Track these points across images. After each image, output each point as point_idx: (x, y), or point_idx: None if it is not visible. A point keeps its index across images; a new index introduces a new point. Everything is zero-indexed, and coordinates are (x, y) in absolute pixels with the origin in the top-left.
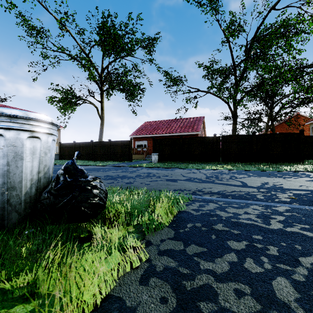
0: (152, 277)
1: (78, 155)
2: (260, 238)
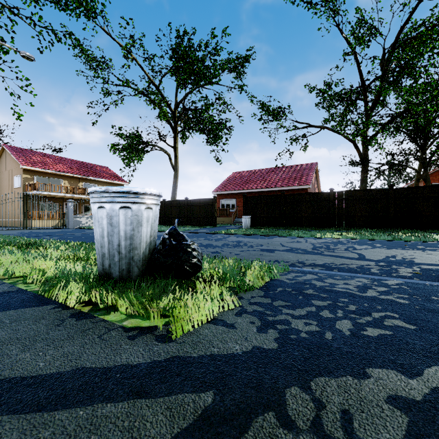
0: (244, 314)
1: (178, 222)
2: (345, 300)
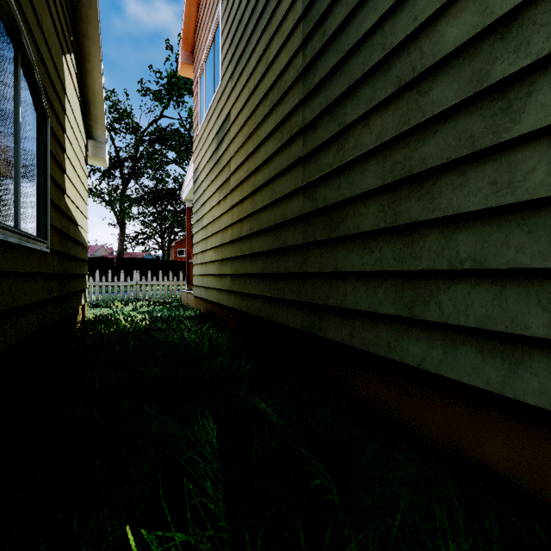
0: None
1: None
2: None
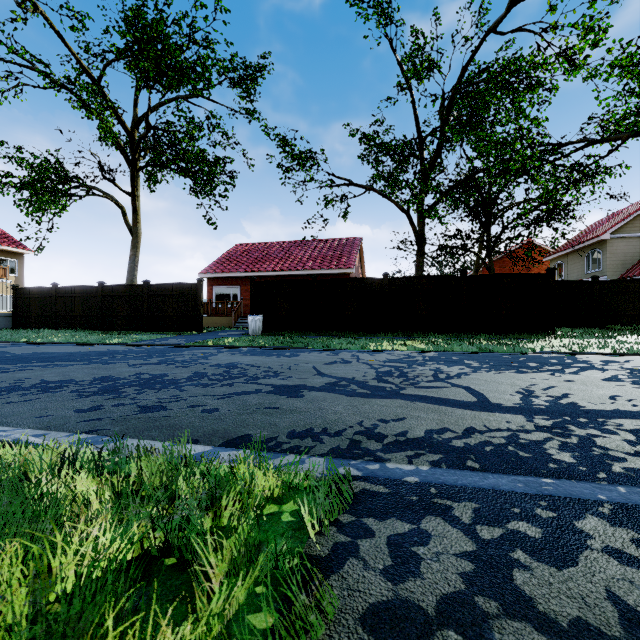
0: None
1: None
2: None
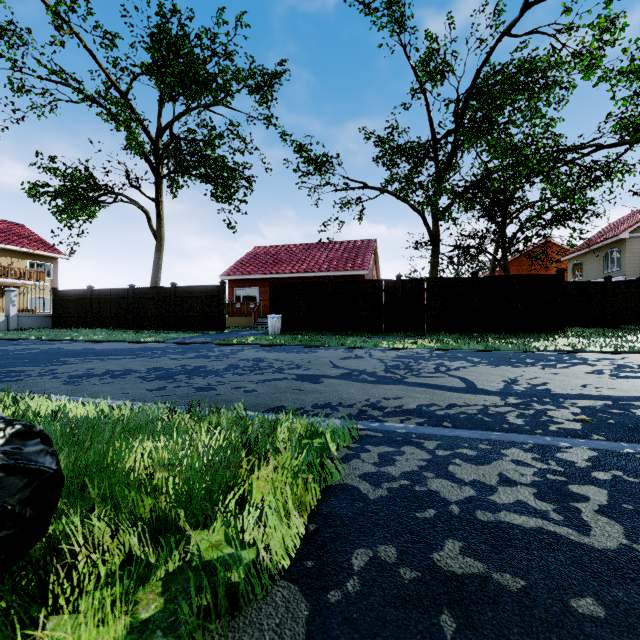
0: None
1: None
2: (600, 616)
